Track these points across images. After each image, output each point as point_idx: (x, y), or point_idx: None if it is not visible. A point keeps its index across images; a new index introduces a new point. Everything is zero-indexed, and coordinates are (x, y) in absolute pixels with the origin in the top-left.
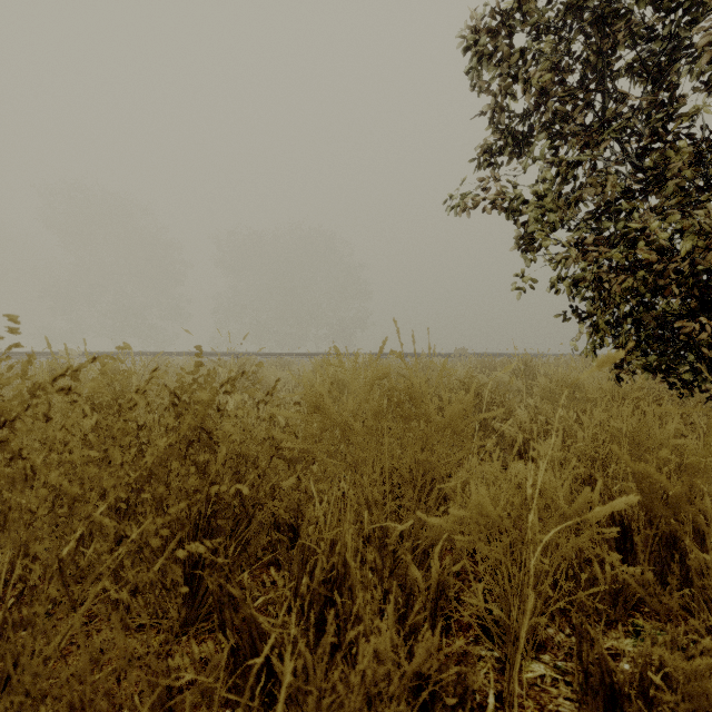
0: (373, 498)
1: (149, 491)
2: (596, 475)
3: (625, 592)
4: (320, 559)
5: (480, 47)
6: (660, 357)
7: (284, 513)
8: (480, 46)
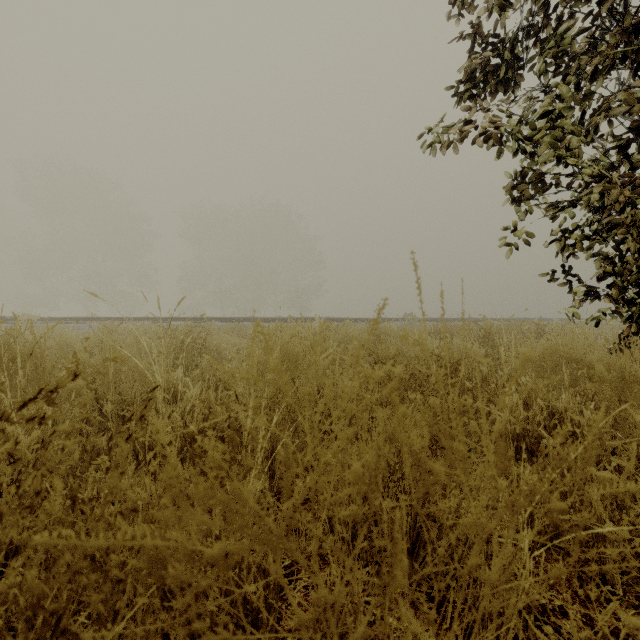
0: None
1: None
2: None
3: None
4: None
5: None
6: None
7: None
8: None
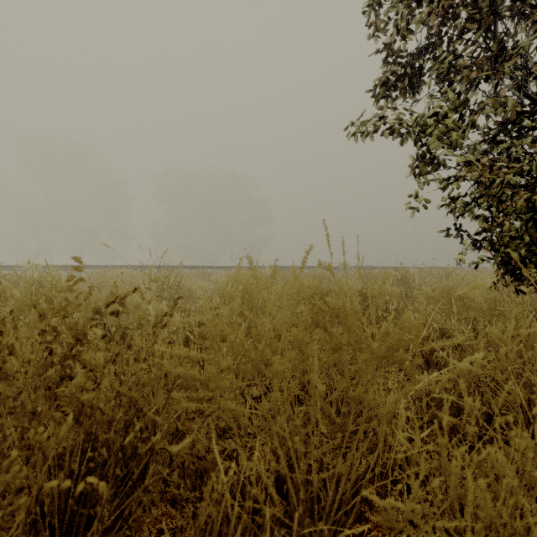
0: (293, 444)
1: None
2: (536, 401)
3: None
4: None
5: None
6: None
7: (178, 479)
8: None
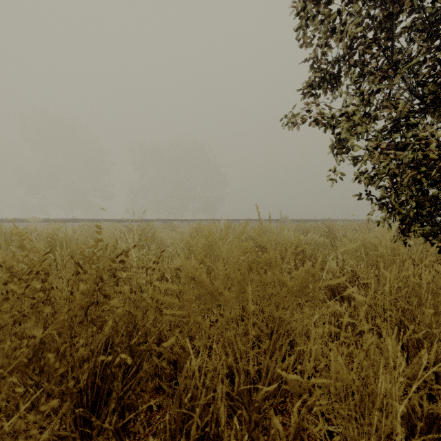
0: (237, 346)
1: (40, 363)
2: (405, 321)
3: (438, 421)
4: (196, 421)
5: (307, 10)
6: (431, 227)
7: (165, 365)
8: (307, 9)
